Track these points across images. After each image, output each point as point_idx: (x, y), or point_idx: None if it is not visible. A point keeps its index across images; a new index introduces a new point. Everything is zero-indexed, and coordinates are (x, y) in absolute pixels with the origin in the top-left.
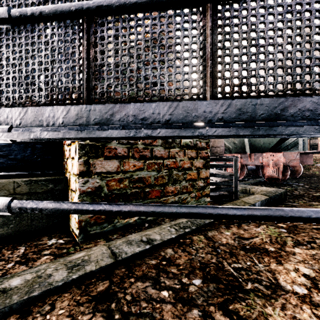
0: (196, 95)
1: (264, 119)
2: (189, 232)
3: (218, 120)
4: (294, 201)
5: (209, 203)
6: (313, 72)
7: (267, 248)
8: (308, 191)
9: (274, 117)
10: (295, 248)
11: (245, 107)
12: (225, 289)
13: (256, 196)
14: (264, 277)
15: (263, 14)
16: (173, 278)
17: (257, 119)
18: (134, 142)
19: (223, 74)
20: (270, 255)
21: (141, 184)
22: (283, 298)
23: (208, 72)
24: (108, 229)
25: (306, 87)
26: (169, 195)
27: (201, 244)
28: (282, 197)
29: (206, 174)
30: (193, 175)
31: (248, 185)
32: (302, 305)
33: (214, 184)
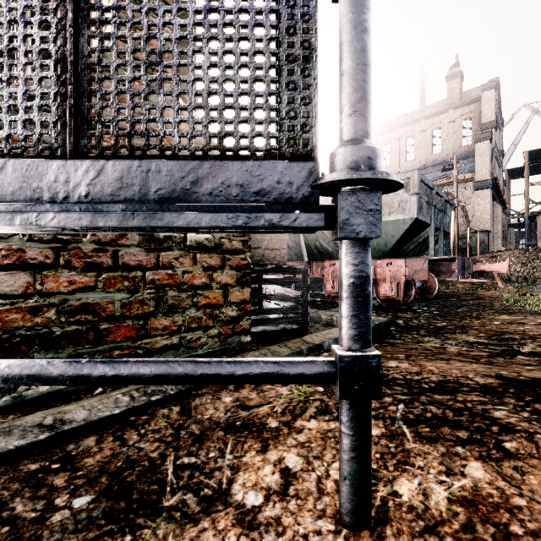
0: (49, 150)
1: (163, 198)
2: (159, 402)
3: (80, 198)
4: (401, 337)
5: (250, 345)
6: (252, 119)
7: (267, 423)
8: (433, 319)
9: (181, 196)
10: (310, 421)
11: (129, 175)
12: (122, 511)
13: (332, 330)
14: (215, 479)
15: (170, 8)
16: (41, 497)
17: (151, 199)
18: (71, 238)
19: (98, 113)
20: (262, 436)
21: (90, 316)
22: (211, 518)
23: (68, 106)
24: (1, 405)
25: (241, 144)
26: (159, 334)
27: (163, 423)
28: (382, 330)
29: (244, 295)
30: (214, 297)
31: (337, 313)
32: (231, 529)
33: (267, 312)
